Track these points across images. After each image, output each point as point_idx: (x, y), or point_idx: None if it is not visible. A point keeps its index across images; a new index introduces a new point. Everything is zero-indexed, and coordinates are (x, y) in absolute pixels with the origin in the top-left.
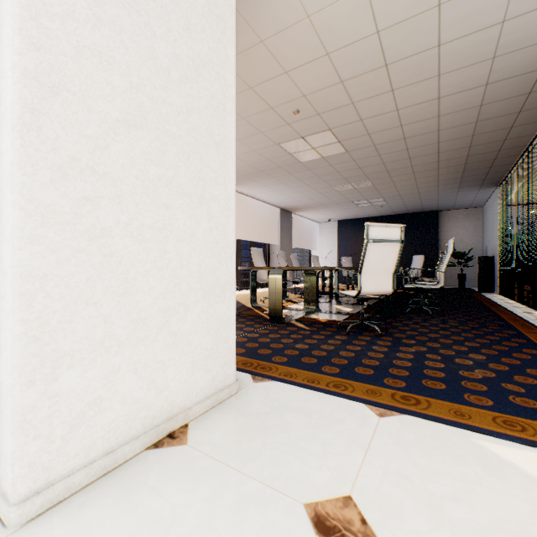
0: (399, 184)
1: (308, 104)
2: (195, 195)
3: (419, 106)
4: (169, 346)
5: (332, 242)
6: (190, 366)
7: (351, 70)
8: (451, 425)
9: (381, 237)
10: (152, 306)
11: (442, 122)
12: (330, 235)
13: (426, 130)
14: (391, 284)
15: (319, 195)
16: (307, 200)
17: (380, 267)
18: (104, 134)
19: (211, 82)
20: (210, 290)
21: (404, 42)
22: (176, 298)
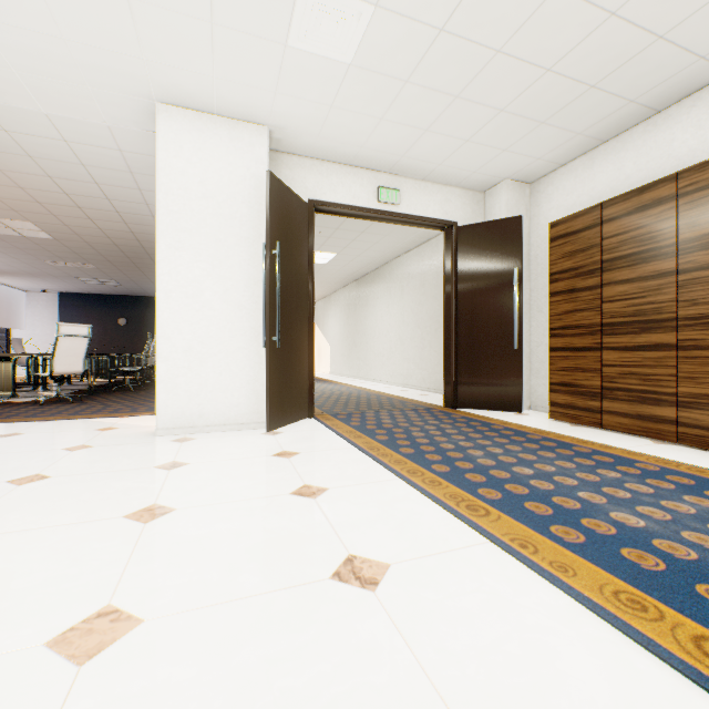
0: (128, 272)
1: (2, 202)
2: None
3: (120, 232)
4: None
5: (51, 320)
6: None
7: (48, 200)
8: (80, 419)
9: (72, 333)
10: None
11: (144, 244)
12: (46, 310)
13: (134, 245)
14: (83, 366)
15: (23, 264)
16: (3, 266)
17: (73, 354)
18: None
19: None
20: None
21: (90, 203)
22: None
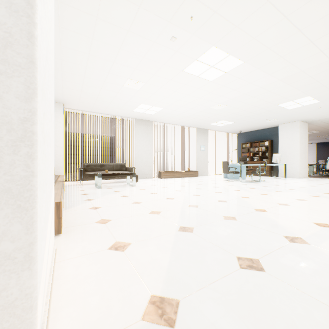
0: None
1: (311, 129)
2: (305, 158)
3: None
4: (304, 171)
5: (312, 153)
6: (304, 173)
7: (324, 126)
8: None
9: None
10: (303, 167)
11: None
12: (311, 149)
13: None
14: None
15: (308, 138)
16: None
17: None
18: (301, 155)
19: (306, 146)
20: (306, 166)
21: None
22: (304, 167)
